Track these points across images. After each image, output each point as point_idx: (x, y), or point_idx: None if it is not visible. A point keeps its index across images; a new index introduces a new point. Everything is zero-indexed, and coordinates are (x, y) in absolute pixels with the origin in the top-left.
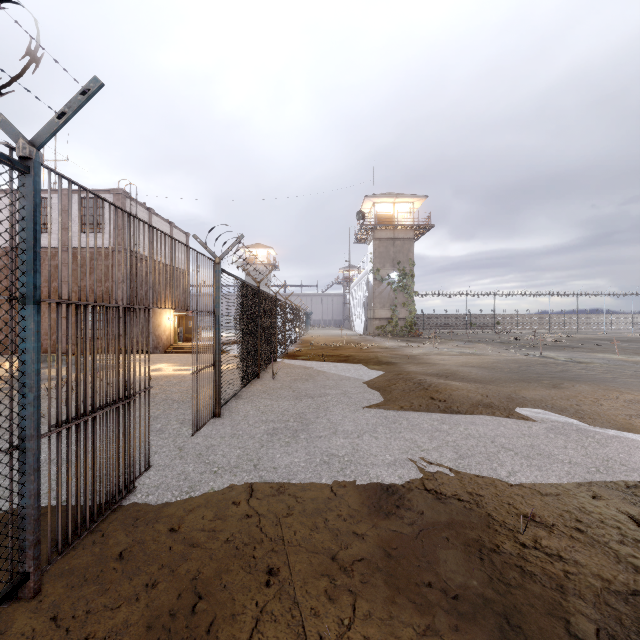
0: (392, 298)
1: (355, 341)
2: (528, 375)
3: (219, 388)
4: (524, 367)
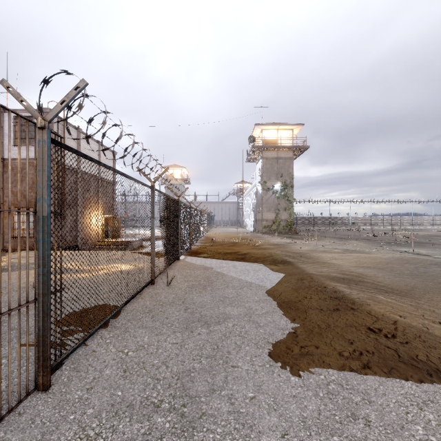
0: (276, 204)
1: (248, 238)
2: (439, 280)
3: (44, 341)
4: (421, 268)
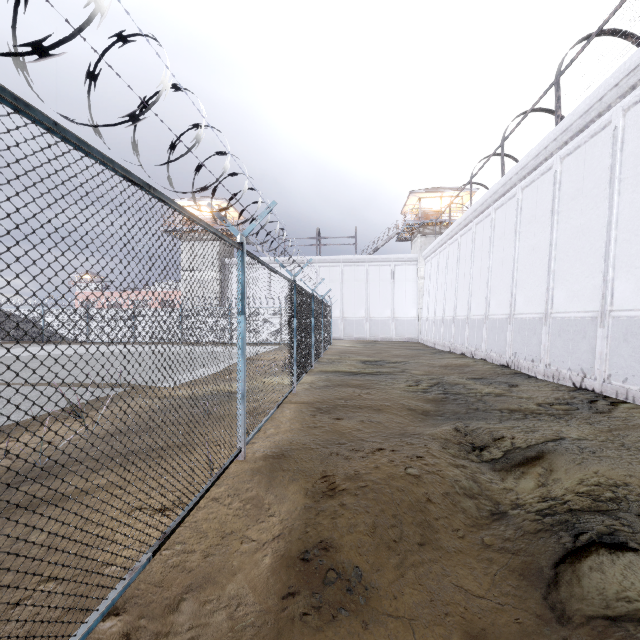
0: None
1: None
2: None
3: None
4: None
